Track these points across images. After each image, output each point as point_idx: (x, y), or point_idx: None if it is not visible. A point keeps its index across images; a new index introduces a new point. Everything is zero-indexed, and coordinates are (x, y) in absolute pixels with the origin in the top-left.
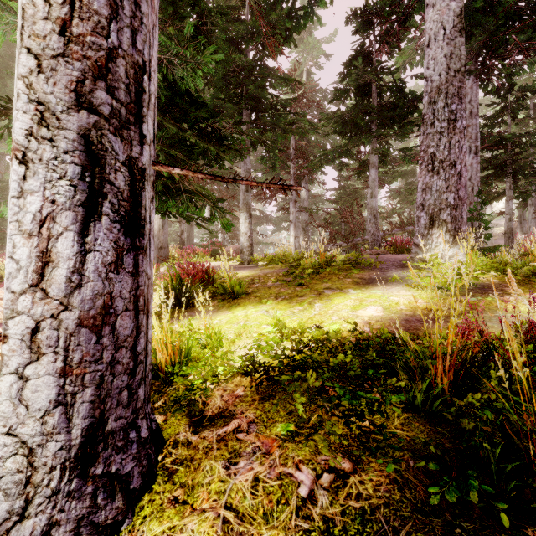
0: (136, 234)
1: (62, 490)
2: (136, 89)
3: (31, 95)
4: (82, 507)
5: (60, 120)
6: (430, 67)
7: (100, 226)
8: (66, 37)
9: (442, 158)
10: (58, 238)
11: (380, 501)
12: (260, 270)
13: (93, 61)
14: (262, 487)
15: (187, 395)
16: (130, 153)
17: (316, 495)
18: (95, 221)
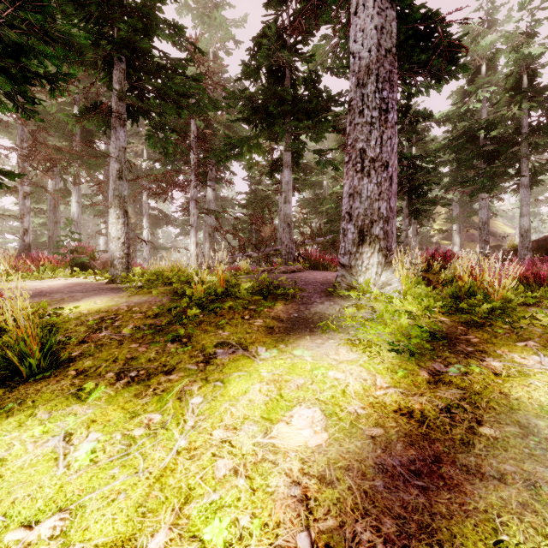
0: None
1: None
2: None
3: None
4: None
5: None
6: (357, 40)
7: None
8: None
9: (374, 156)
10: None
11: None
12: (126, 299)
13: None
14: None
15: None
16: None
17: None
18: None
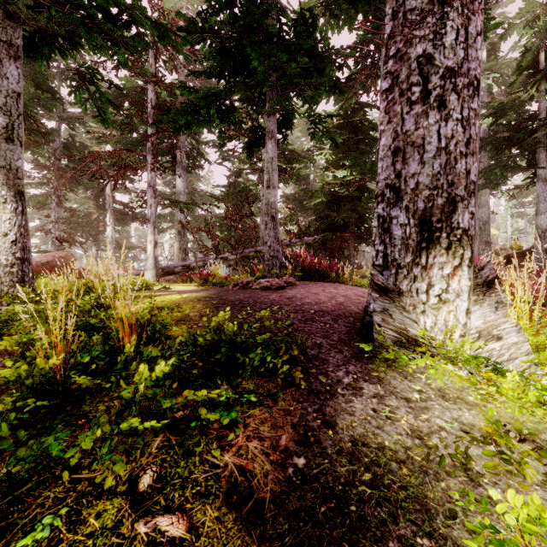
0: None
1: None
2: None
3: None
4: None
5: None
6: None
7: None
8: None
9: (454, 64)
10: None
11: None
12: None
13: None
14: None
15: None
16: None
17: None
18: None
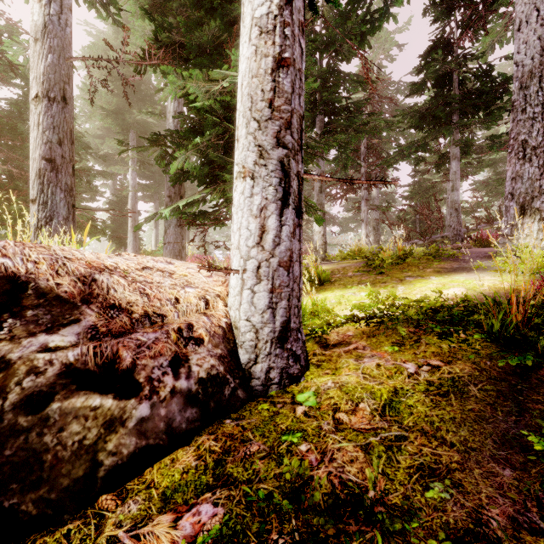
0: (299, 217)
1: (272, 353)
2: (300, 130)
3: (255, 143)
4: (283, 363)
5: (269, 154)
6: (520, 51)
7: (288, 211)
8: (272, 109)
9: (535, 145)
10: (268, 218)
11: (465, 374)
12: (337, 265)
13: (284, 120)
14: (383, 367)
15: (310, 335)
16: (297, 169)
17: (419, 373)
18: (286, 208)
